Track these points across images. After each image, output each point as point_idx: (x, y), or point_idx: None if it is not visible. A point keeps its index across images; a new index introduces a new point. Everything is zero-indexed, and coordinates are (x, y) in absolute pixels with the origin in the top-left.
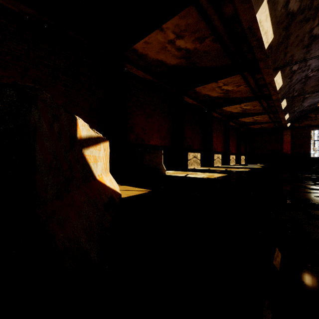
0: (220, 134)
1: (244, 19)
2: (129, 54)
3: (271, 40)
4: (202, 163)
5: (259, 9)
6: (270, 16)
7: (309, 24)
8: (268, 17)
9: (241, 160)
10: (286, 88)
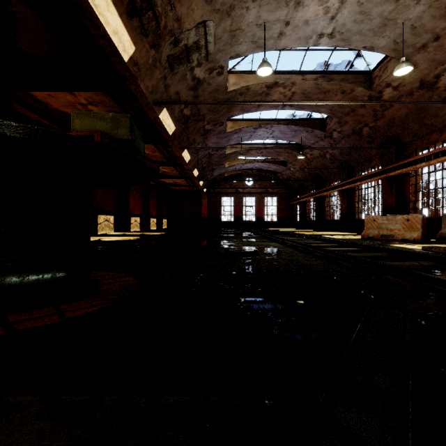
0: (138, 194)
1: (151, 115)
2: (21, 95)
3: (174, 130)
4: (116, 227)
5: (161, 113)
6: (170, 117)
7: (201, 123)
8: (169, 117)
9: (163, 224)
10: (195, 161)
